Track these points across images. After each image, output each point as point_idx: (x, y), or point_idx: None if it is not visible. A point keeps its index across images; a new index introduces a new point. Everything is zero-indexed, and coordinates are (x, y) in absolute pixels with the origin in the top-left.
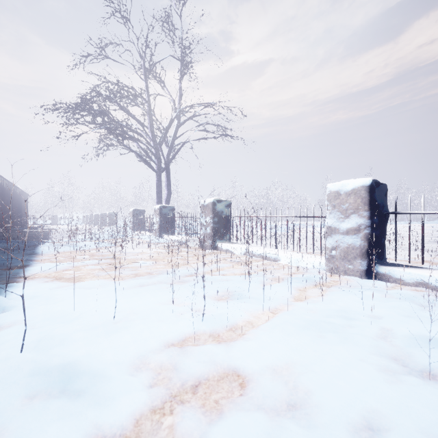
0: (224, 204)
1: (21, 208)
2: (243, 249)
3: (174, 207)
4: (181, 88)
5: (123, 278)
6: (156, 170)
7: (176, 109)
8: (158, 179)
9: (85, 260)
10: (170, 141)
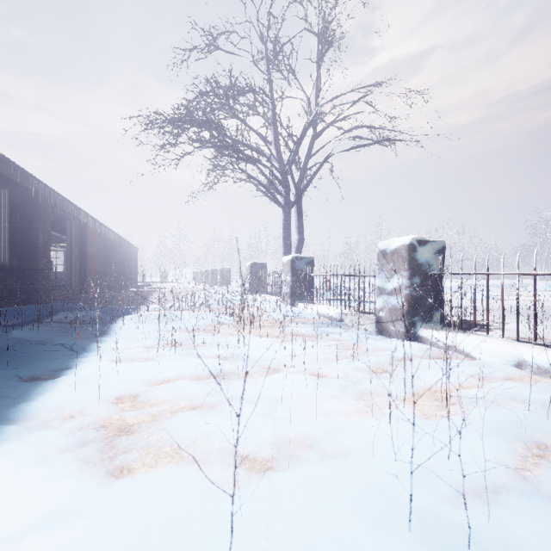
0: (431, 249)
1: (131, 264)
2: (511, 354)
3: (313, 259)
4: (319, 78)
5: (242, 467)
6: (283, 204)
7: (311, 111)
8: (285, 218)
9: (171, 359)
10: (300, 163)
